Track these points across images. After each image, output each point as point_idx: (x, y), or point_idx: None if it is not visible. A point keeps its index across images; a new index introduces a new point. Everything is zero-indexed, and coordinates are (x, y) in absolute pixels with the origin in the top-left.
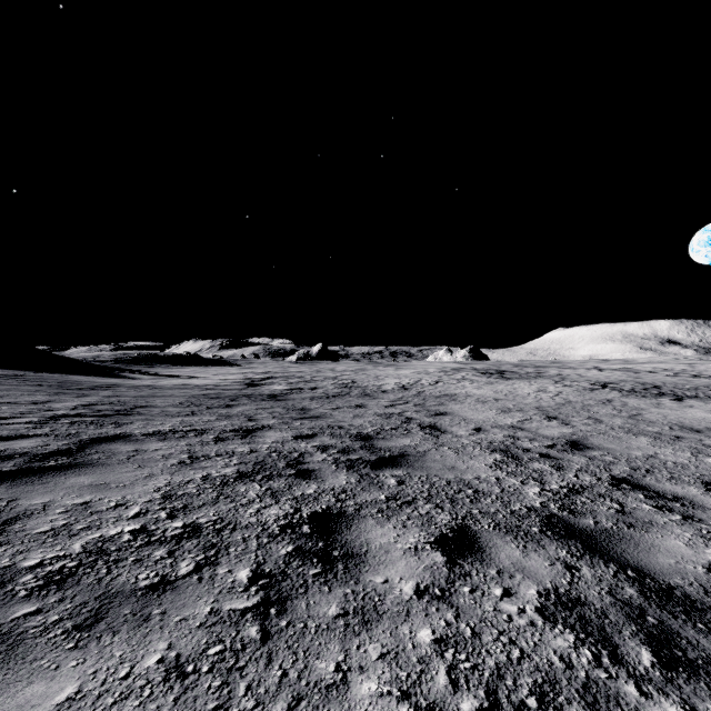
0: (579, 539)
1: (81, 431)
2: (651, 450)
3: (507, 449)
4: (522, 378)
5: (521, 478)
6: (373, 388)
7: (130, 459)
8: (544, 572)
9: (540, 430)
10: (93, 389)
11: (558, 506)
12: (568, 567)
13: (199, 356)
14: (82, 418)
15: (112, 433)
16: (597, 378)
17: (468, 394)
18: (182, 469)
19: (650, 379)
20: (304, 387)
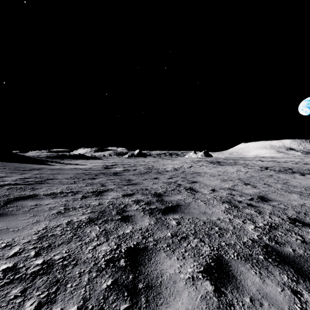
0: (289, 264)
1: (11, 193)
2: (301, 201)
3: (230, 201)
4: (228, 165)
5: (242, 219)
6: (162, 169)
7: (30, 210)
8: (281, 298)
9: (243, 190)
10: (30, 170)
11: (267, 238)
12: (293, 292)
13: (84, 155)
14: (16, 185)
15: (28, 194)
16: (262, 165)
17: (205, 172)
18: (57, 217)
19: (286, 165)
20: (130, 169)
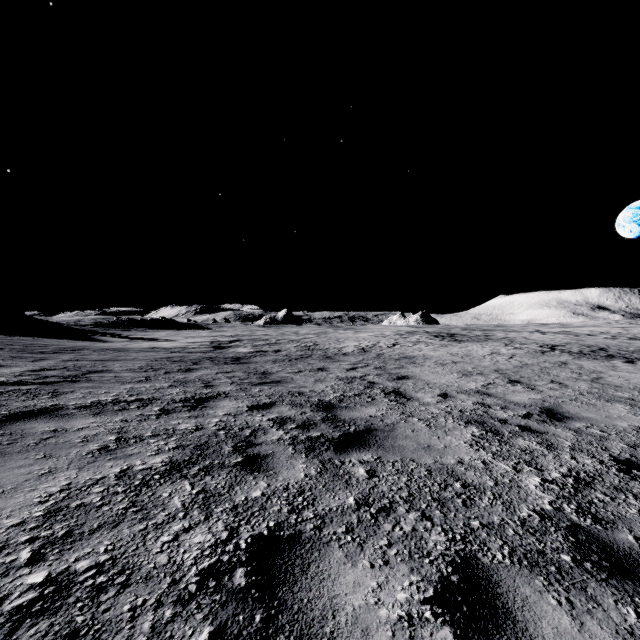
0: (635, 577)
1: (5, 404)
2: (635, 420)
3: (481, 420)
4: (473, 340)
5: (511, 461)
6: (334, 350)
7: (39, 444)
8: None
9: (508, 396)
10: (56, 352)
11: (574, 508)
12: None
13: (173, 320)
14: (19, 386)
15: (41, 406)
16: (542, 340)
17: (426, 357)
18: (99, 459)
19: (592, 341)
20: (268, 349)
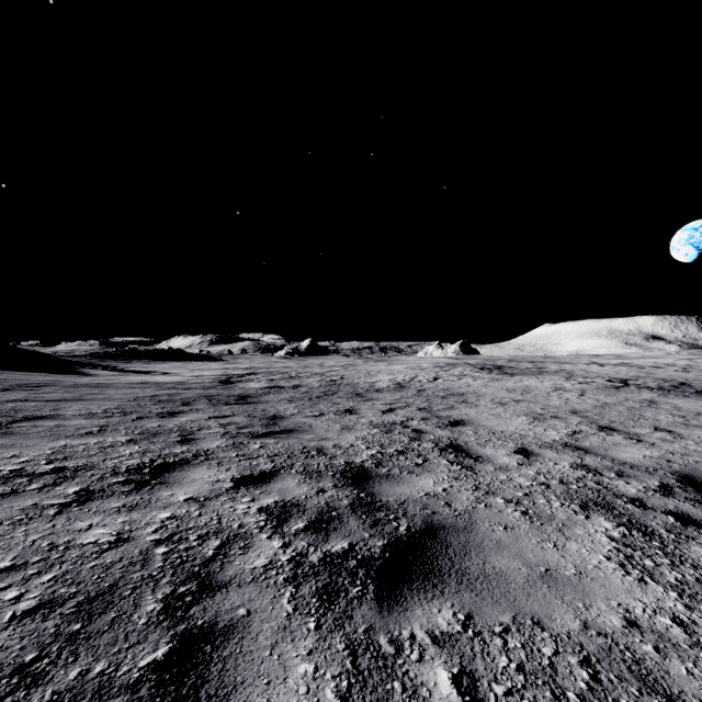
0: None
1: None
2: None
3: (604, 501)
4: (526, 374)
5: None
6: (365, 386)
7: None
8: None
9: (612, 452)
10: (7, 390)
11: None
12: None
13: (182, 350)
14: None
15: None
16: (606, 373)
17: (478, 394)
18: None
19: (665, 375)
20: (286, 384)
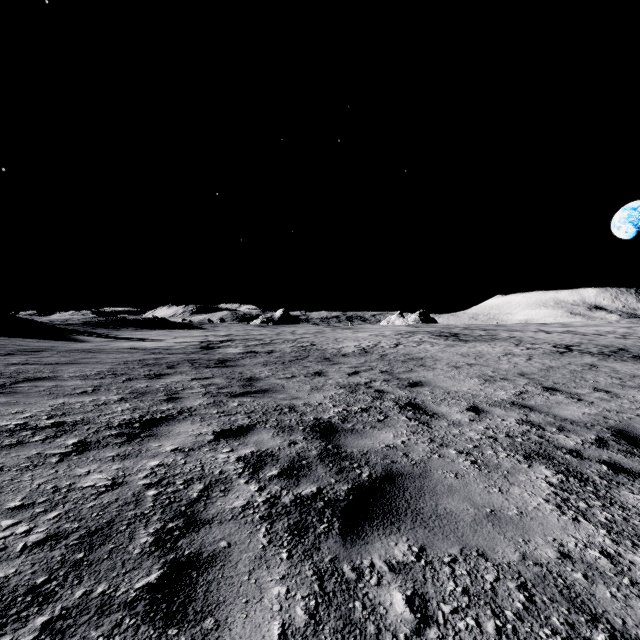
0: None
1: None
2: None
3: (545, 452)
4: (479, 340)
5: None
6: (333, 351)
7: None
8: None
9: (554, 410)
10: (9, 354)
11: None
12: None
13: (166, 319)
14: None
15: None
16: (552, 340)
17: (435, 358)
18: None
19: (605, 341)
20: (261, 350)
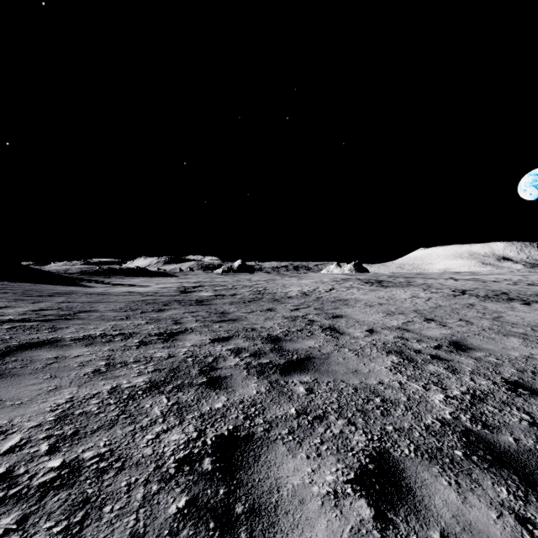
0: (510, 467)
1: (15, 336)
2: (526, 350)
3: (400, 350)
4: (397, 286)
5: (422, 382)
6: (281, 294)
7: (45, 368)
8: (498, 532)
9: (423, 331)
10: (51, 296)
11: (468, 417)
12: (520, 519)
13: (146, 269)
14: (24, 323)
15: (43, 338)
16: (455, 286)
17: (357, 300)
18: (93, 379)
19: (497, 287)
20: (226, 293)
